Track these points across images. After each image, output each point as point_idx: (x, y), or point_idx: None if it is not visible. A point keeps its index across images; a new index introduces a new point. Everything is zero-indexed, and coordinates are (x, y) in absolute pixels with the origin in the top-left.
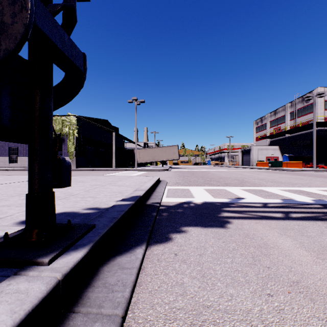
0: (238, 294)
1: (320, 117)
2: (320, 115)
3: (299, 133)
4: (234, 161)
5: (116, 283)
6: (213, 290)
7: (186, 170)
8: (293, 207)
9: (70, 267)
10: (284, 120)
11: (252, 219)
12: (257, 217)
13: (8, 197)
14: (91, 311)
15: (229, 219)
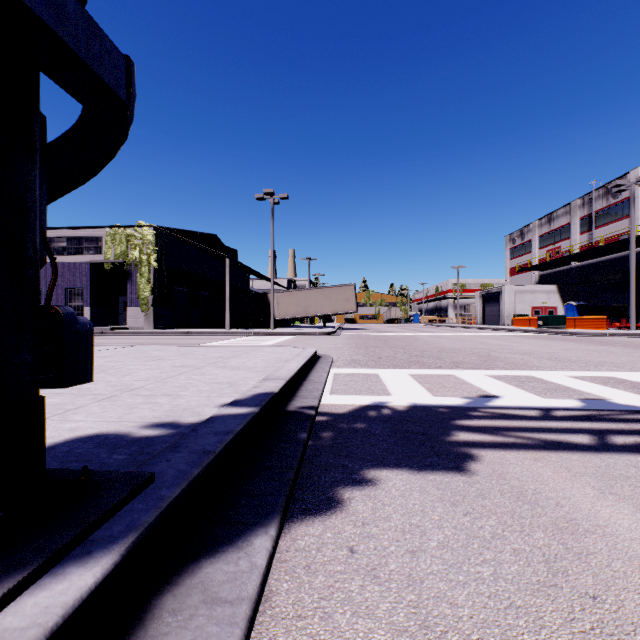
0: None
1: None
2: None
3: (599, 260)
4: (467, 316)
5: None
6: None
7: (371, 335)
8: (610, 419)
9: (49, 626)
10: (568, 234)
11: (524, 451)
12: (536, 445)
13: None
14: None
15: (471, 449)
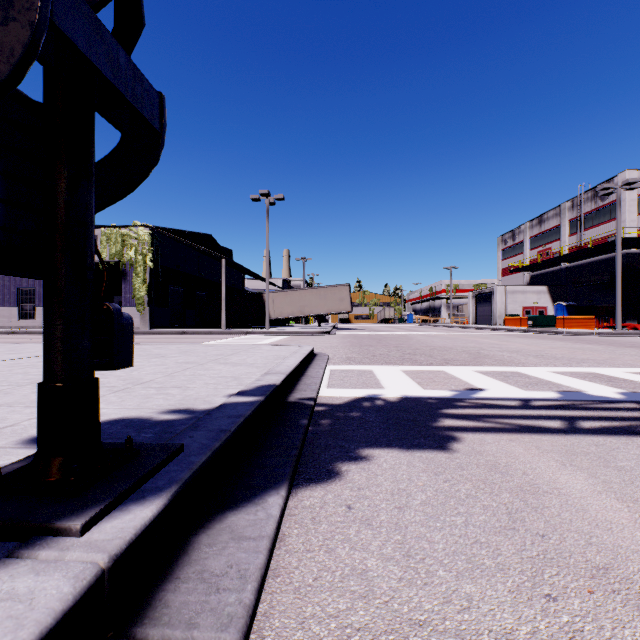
0: (483, 596)
1: (628, 229)
2: (629, 224)
3: (588, 261)
4: (460, 316)
5: (226, 572)
6: (431, 587)
7: (365, 334)
8: (582, 408)
9: (127, 539)
10: (558, 236)
11: (501, 433)
12: (512, 429)
13: (11, 387)
14: (171, 637)
15: (455, 432)
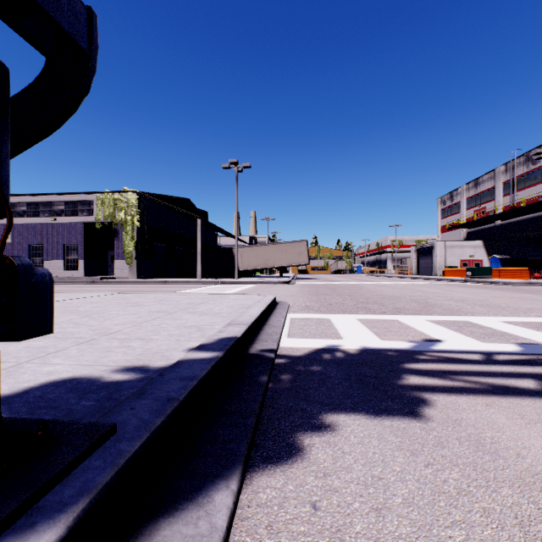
0: None
1: None
2: None
3: (520, 218)
4: (404, 268)
5: None
6: None
7: (321, 283)
8: None
9: None
10: (492, 196)
11: (474, 395)
12: (485, 390)
13: None
14: None
15: (423, 393)
